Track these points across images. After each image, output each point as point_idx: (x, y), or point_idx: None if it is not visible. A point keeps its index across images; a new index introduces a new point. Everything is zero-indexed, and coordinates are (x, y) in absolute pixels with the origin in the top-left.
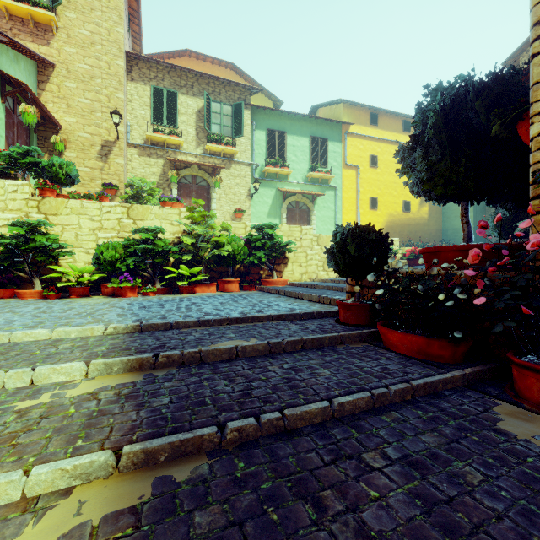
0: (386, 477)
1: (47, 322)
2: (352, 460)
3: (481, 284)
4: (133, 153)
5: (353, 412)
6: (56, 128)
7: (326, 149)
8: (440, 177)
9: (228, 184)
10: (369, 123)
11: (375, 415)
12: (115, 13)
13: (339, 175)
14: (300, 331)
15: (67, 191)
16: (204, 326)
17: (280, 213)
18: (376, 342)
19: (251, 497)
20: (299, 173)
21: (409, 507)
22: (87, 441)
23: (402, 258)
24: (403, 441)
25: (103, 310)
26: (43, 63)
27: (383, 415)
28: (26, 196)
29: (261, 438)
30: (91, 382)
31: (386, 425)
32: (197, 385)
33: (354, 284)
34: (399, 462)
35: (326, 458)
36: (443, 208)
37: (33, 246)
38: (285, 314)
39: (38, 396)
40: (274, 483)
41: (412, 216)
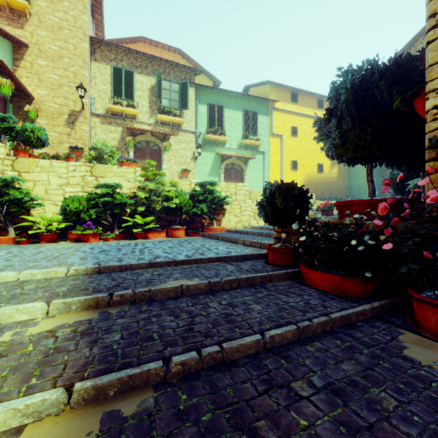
0: (313, 405)
1: (16, 265)
2: (282, 389)
3: (388, 232)
4: (96, 121)
5: (282, 343)
6: (29, 99)
7: (257, 121)
8: (351, 143)
9: (176, 148)
10: (291, 101)
11: (301, 345)
12: (80, 4)
13: (267, 142)
14: (236, 271)
15: (39, 152)
16: (154, 267)
17: (219, 173)
18: (299, 280)
19: (193, 430)
20: (235, 140)
21: (335, 435)
22: (41, 379)
23: (317, 210)
24: (326, 370)
25: (67, 253)
26: (18, 44)
27: (307, 345)
28: (2, 156)
29: (202, 370)
30: (51, 320)
31: (311, 355)
32: (146, 321)
33: (280, 231)
34: (324, 390)
35: (259, 388)
36: (349, 170)
37: (7, 199)
38: (223, 256)
39: (0, 334)
40: (214, 415)
41: (324, 176)
